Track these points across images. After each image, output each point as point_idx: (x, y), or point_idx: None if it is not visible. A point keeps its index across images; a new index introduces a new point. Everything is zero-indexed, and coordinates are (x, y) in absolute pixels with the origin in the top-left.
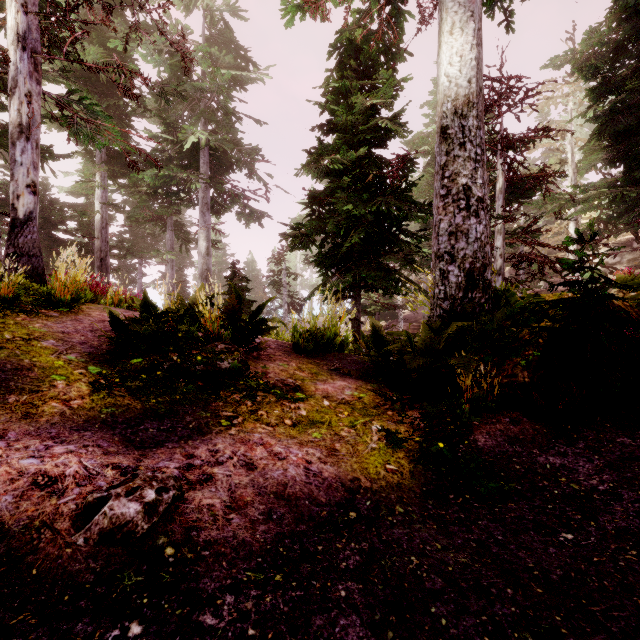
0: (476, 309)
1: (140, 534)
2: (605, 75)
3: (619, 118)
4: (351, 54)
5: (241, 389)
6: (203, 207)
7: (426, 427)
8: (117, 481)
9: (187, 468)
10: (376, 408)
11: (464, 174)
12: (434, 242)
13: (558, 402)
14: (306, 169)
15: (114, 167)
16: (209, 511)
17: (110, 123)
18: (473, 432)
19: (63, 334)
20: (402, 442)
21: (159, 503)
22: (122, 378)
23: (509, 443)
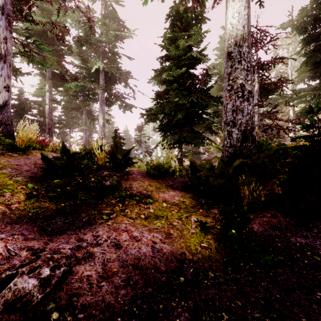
0: (248, 152)
1: (35, 302)
2: (310, 32)
3: (317, 54)
4: (177, 19)
5: (116, 197)
6: (101, 102)
7: (223, 219)
8: (28, 260)
9: (77, 249)
10: (193, 208)
11: (241, 78)
12: (224, 116)
13: (299, 205)
14: (154, 79)
15: (55, 81)
16: (87, 281)
17: (50, 55)
18: (250, 222)
19: (17, 166)
20: (210, 229)
21: (52, 277)
22: (46, 191)
23: (272, 229)
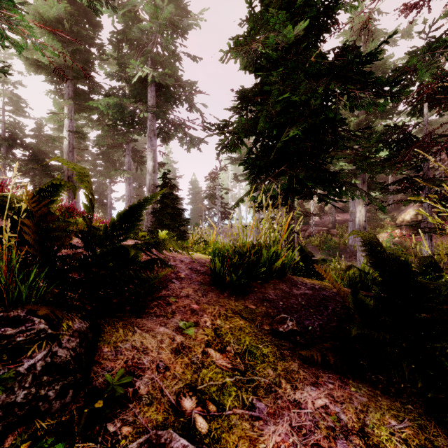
0: None
1: None
2: None
3: None
4: None
5: None
6: (150, 133)
7: None
8: None
9: None
10: None
11: None
12: None
13: None
14: (234, 52)
15: (79, 102)
16: None
17: (17, 13)
18: None
19: None
20: None
21: None
22: None
23: None
